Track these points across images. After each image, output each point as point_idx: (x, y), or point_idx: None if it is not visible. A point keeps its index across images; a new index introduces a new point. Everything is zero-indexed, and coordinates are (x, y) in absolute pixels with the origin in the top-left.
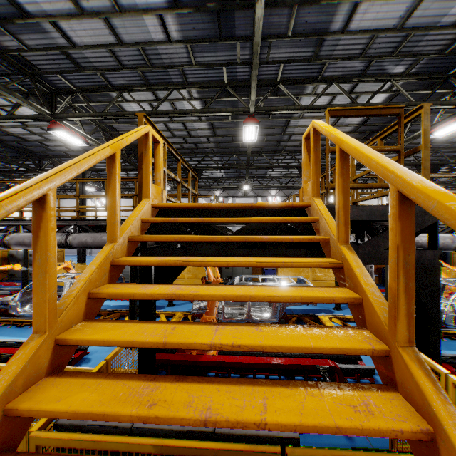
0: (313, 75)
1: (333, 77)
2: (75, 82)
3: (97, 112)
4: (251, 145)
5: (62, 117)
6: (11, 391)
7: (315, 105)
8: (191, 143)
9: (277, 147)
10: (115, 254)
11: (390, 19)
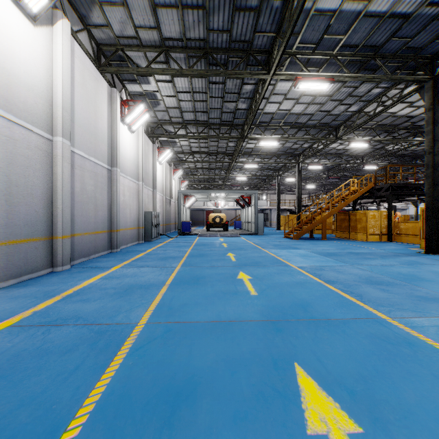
0: None
1: None
2: (367, 151)
3: (374, 159)
4: None
5: (365, 163)
6: (332, 203)
7: None
8: None
9: None
10: (342, 196)
11: None
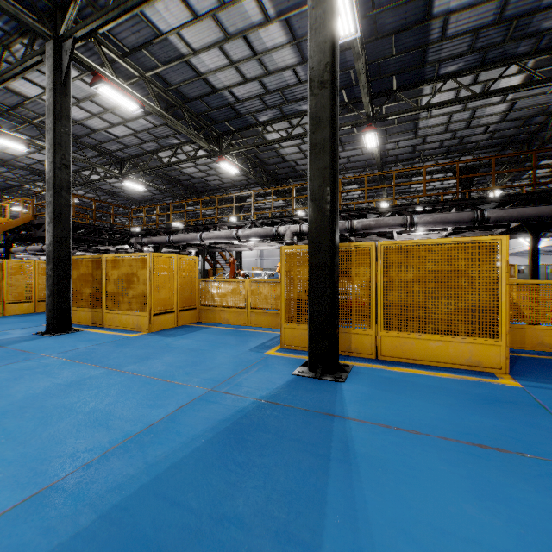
0: (143, 151)
1: (153, 150)
2: None
3: None
4: (194, 187)
5: None
6: None
7: (146, 168)
8: (154, 191)
9: (213, 186)
10: None
11: (128, 130)
